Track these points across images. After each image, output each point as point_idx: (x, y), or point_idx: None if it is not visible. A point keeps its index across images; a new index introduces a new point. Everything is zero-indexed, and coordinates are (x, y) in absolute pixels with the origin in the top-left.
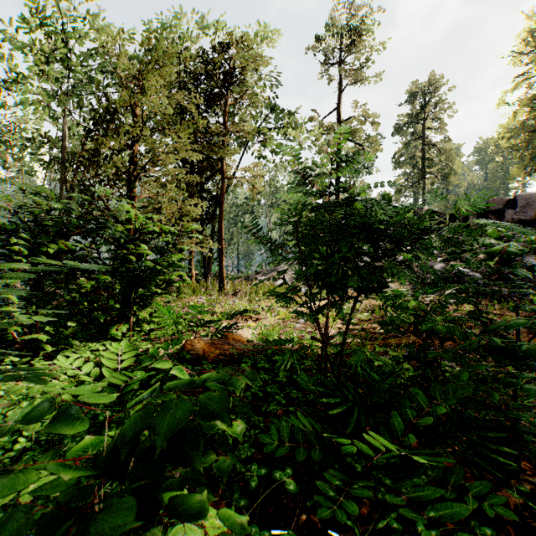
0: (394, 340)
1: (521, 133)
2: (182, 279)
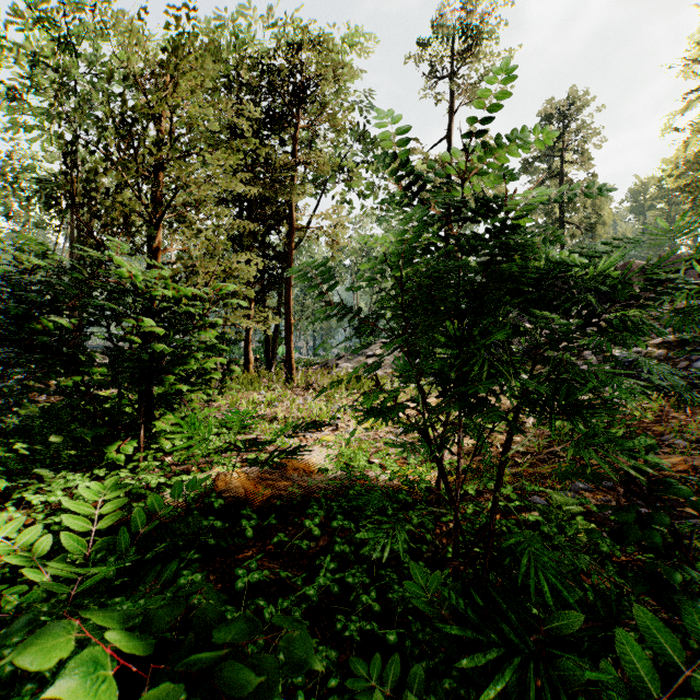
0: (547, 467)
1: (694, 169)
2: (229, 369)
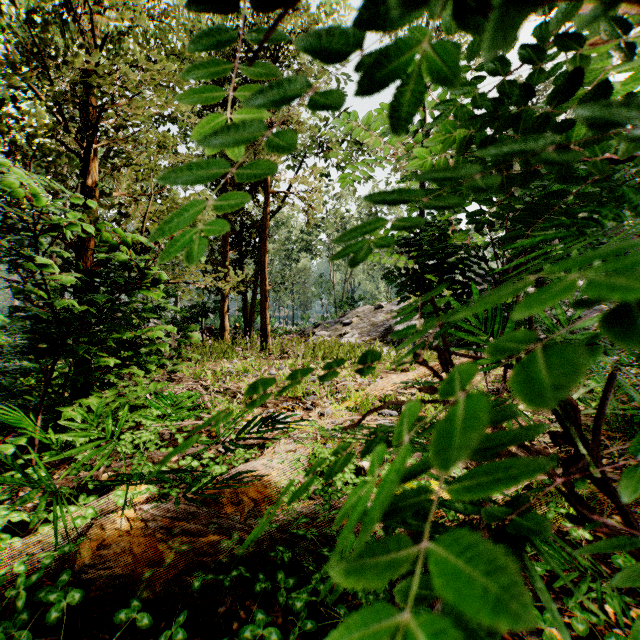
0: None
1: None
2: (187, 335)
